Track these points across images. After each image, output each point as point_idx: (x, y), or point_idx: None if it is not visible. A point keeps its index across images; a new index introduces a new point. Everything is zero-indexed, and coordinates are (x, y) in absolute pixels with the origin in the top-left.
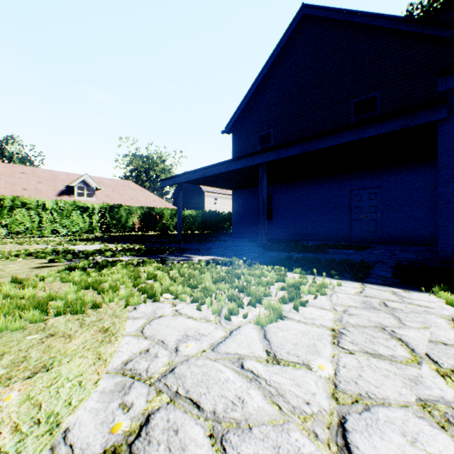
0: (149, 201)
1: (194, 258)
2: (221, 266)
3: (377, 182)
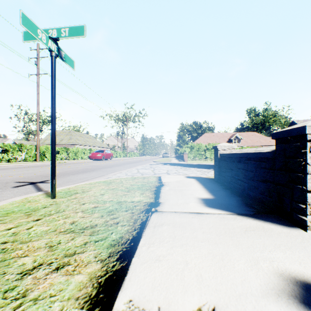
0: (266, 142)
1: None
2: None
3: None
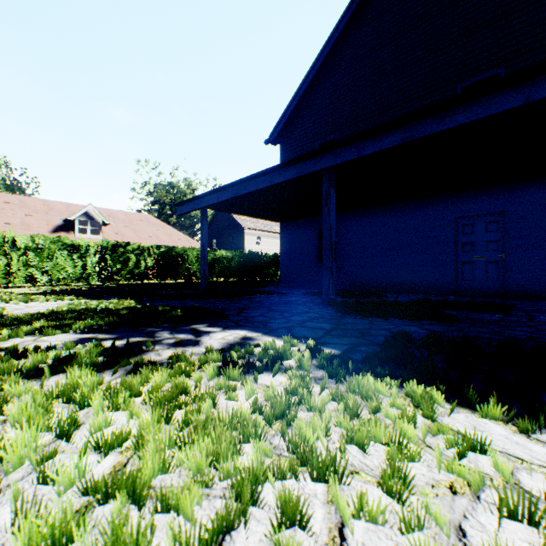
0: (173, 240)
1: (203, 337)
2: (257, 376)
3: (500, 205)
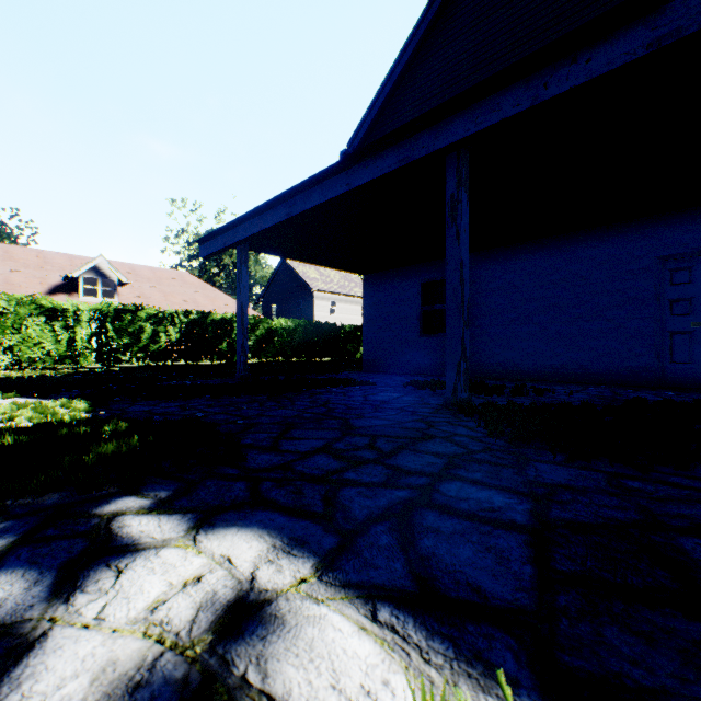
0: (216, 306)
1: (76, 605)
2: None
3: None
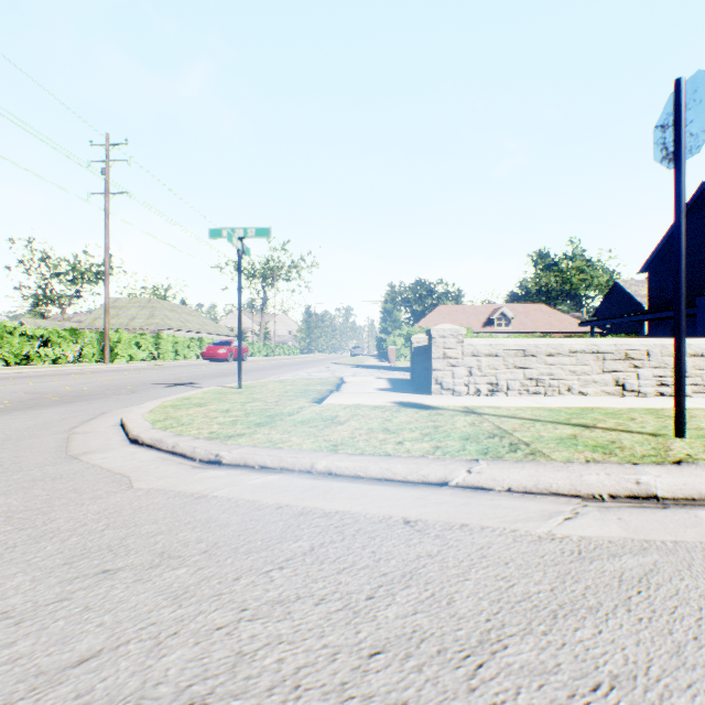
0: (563, 325)
1: None
2: None
3: None
